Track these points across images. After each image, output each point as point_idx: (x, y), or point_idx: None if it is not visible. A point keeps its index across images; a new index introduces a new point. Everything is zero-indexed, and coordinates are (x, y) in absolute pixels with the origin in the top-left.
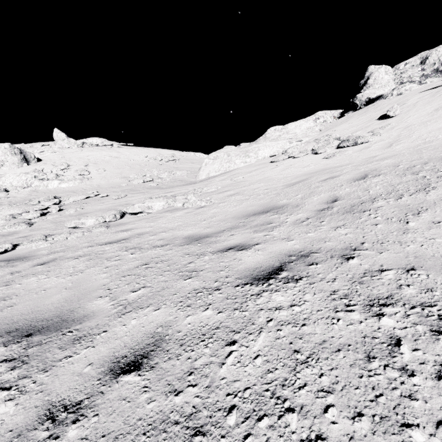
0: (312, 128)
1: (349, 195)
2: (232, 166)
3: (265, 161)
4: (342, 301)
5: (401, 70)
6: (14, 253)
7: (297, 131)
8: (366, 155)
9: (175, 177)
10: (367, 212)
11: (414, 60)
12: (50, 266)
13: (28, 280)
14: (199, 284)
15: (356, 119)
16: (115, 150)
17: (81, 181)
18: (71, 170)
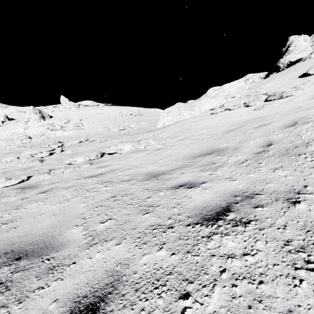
0: (243, 87)
1: (282, 140)
2: (181, 118)
3: (206, 113)
4: (299, 255)
5: None
6: (28, 183)
7: (231, 90)
8: (291, 106)
9: (140, 126)
10: (302, 155)
11: None
12: (48, 194)
13: (31, 205)
14: (155, 220)
15: (280, 78)
16: (100, 108)
17: (77, 131)
18: (71, 123)
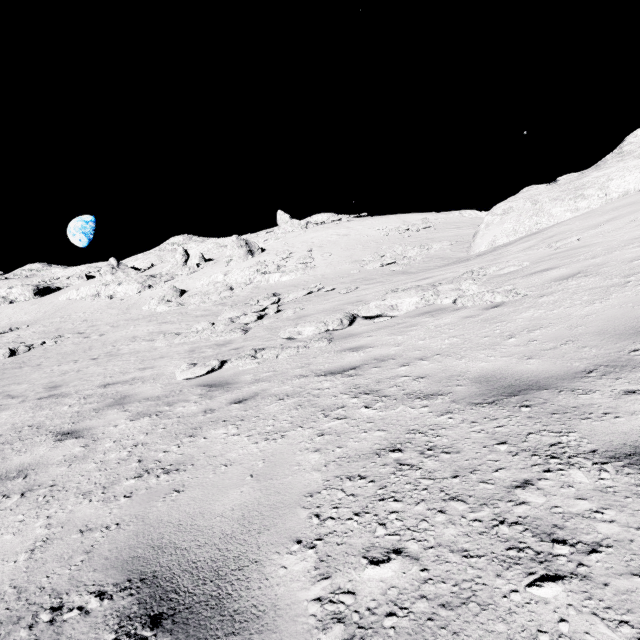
0: None
1: None
2: (544, 222)
3: (633, 200)
4: None
5: None
6: (220, 375)
7: None
8: None
9: (430, 253)
10: None
11: None
12: (246, 408)
13: (215, 433)
14: None
15: None
16: (344, 225)
17: (304, 272)
18: (293, 258)
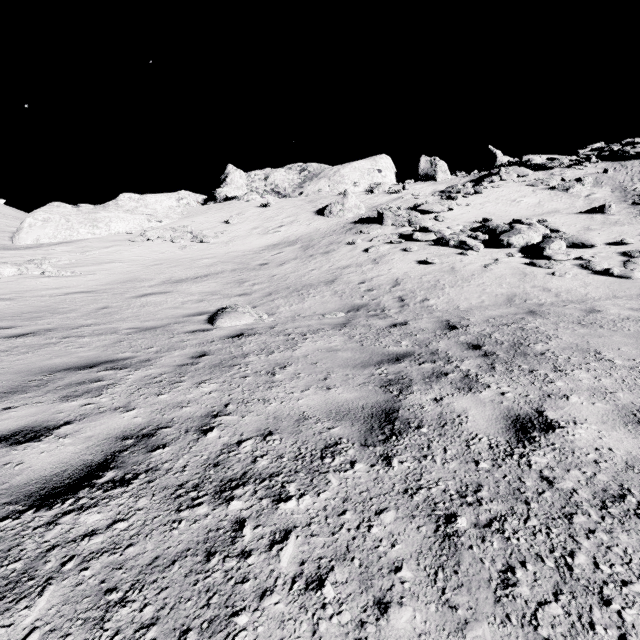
0: (175, 208)
1: (179, 276)
2: (75, 236)
3: (121, 239)
4: (160, 298)
5: (253, 178)
6: None
7: (158, 207)
8: (204, 253)
9: None
10: (182, 283)
11: (261, 174)
12: None
13: None
14: (111, 300)
15: (212, 215)
16: None
17: None
18: None
